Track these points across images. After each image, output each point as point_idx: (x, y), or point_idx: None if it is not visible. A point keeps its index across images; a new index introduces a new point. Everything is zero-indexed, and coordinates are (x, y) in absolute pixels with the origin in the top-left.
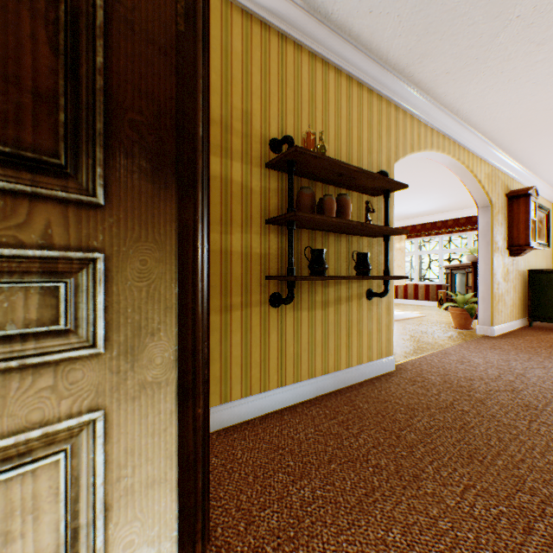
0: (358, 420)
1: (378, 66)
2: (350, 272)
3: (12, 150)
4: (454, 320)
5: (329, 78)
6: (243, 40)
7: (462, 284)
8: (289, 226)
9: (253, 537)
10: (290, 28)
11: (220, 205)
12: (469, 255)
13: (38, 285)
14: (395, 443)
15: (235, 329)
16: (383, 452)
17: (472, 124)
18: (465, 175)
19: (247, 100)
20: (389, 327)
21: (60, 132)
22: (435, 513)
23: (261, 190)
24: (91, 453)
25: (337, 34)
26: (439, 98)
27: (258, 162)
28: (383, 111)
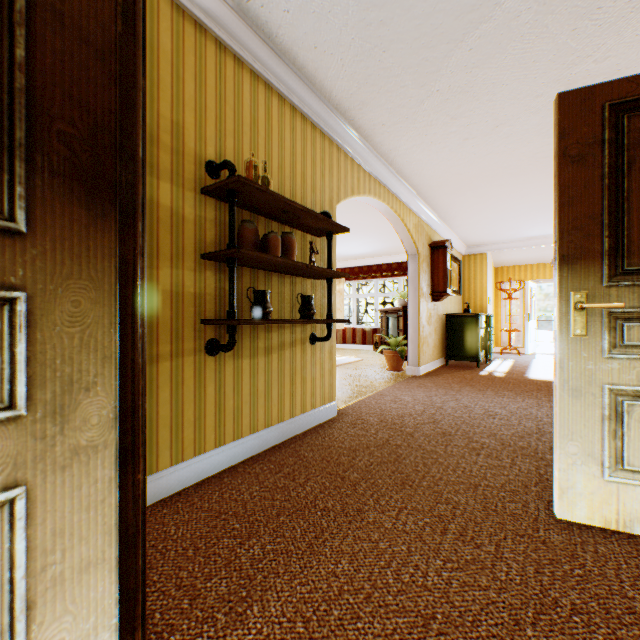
0: (304, 469)
1: (322, 102)
2: (294, 316)
3: None
4: (388, 362)
5: (273, 104)
6: (173, 37)
7: (395, 328)
8: (231, 264)
9: (201, 610)
10: (231, 38)
11: None
12: (401, 299)
13: None
14: (340, 485)
15: (163, 384)
16: (330, 495)
17: (403, 176)
18: (397, 223)
19: (179, 110)
20: (332, 372)
21: None
22: (376, 537)
23: (196, 219)
24: (6, 542)
25: (281, 59)
26: (376, 146)
27: (193, 186)
28: (326, 150)
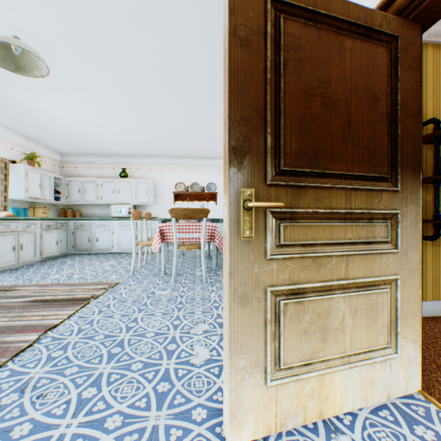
0: None
1: None
2: None
3: (377, 175)
4: None
5: None
6: None
7: None
8: (436, 184)
9: None
10: (430, 36)
11: None
12: None
13: (383, 223)
14: None
15: None
16: None
17: None
18: None
19: None
20: None
21: (388, 165)
22: None
23: None
24: (393, 292)
25: None
26: None
27: None
28: None
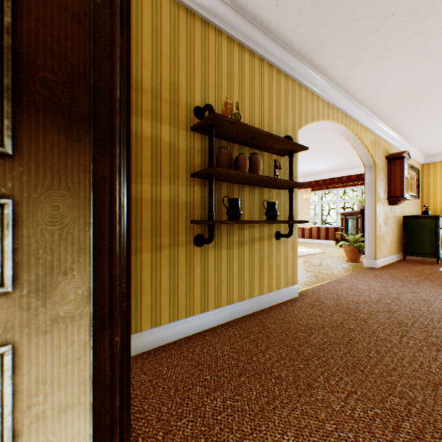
0: (266, 338)
1: (285, 51)
2: (262, 217)
3: None
4: (346, 255)
5: (245, 59)
6: (171, 23)
7: (353, 227)
8: (210, 179)
9: None
10: (212, 15)
11: (151, 161)
12: (359, 204)
13: None
14: (294, 357)
15: (164, 265)
16: (284, 365)
17: (359, 101)
18: (354, 141)
19: (175, 74)
20: (294, 261)
21: None
22: (323, 417)
23: (187, 149)
24: None
25: (251, 23)
26: (333, 78)
27: (184, 126)
28: (289, 88)
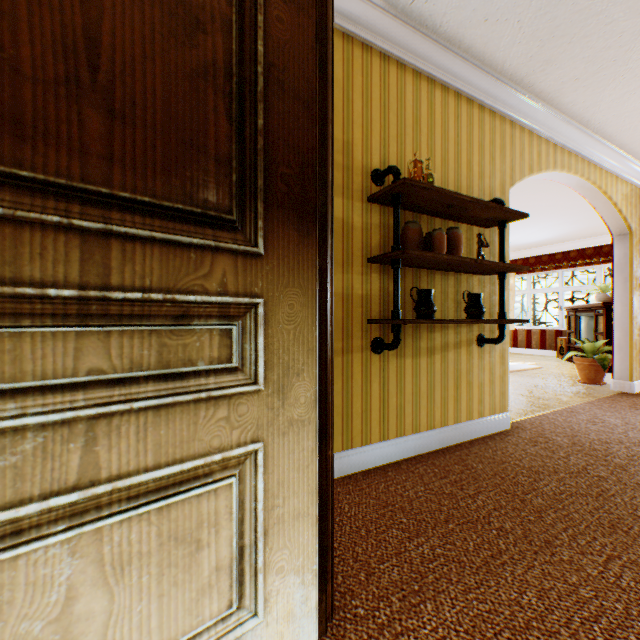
0: (472, 480)
1: (492, 78)
2: (458, 315)
3: (201, 211)
4: (580, 372)
5: (435, 97)
6: (344, 65)
7: (590, 330)
8: (395, 265)
9: (376, 587)
10: (393, 46)
11: None
12: (599, 293)
13: (218, 327)
14: (519, 507)
15: (336, 376)
16: (506, 515)
17: (606, 136)
18: (596, 198)
19: (348, 130)
20: (503, 378)
21: (233, 191)
22: (574, 581)
23: (362, 226)
24: (252, 480)
25: (445, 47)
26: (564, 108)
27: (359, 196)
28: (496, 129)
